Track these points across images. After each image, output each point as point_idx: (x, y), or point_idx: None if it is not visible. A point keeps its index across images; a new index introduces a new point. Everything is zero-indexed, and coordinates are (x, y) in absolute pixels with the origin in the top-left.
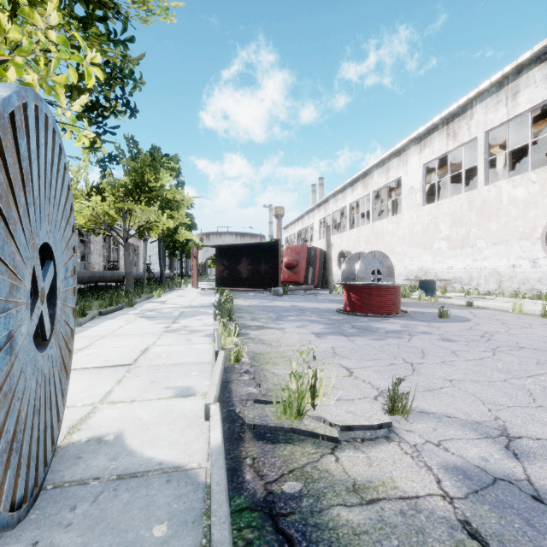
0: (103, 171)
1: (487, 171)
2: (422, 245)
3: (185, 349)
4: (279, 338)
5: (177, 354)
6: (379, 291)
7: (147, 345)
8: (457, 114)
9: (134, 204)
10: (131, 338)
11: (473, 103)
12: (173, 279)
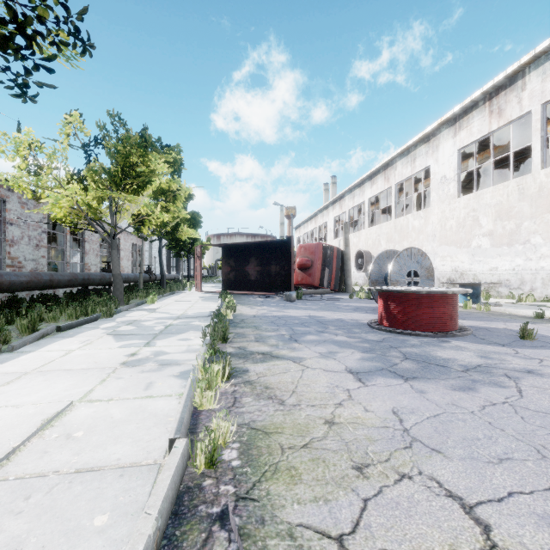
0: (88, 157)
1: (545, 151)
2: (457, 243)
3: (127, 415)
4: (295, 384)
5: (106, 430)
6: (432, 300)
7: (66, 403)
8: (503, 87)
9: (120, 193)
10: (59, 381)
11: (526, 71)
12: (179, 281)
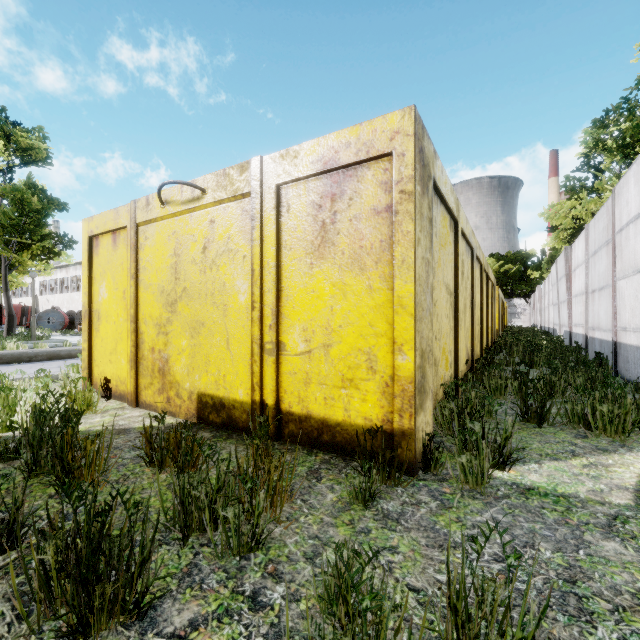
0: None
1: None
2: None
3: None
4: None
5: None
6: None
7: None
8: None
9: None
10: None
11: None
12: None
